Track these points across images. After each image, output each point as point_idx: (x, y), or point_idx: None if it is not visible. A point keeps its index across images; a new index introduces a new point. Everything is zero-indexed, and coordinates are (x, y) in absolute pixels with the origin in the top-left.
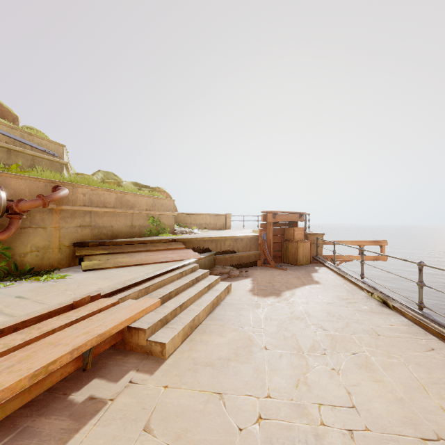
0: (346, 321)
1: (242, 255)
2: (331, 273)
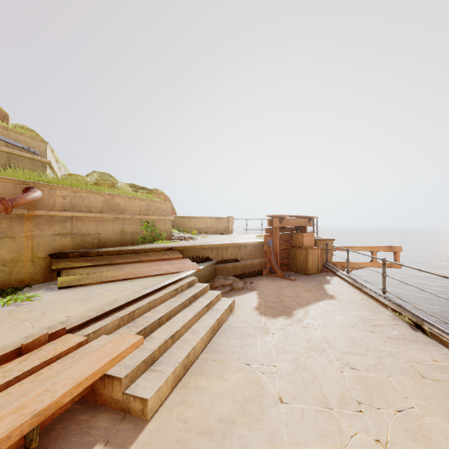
0: (377, 354)
1: (246, 264)
2: (345, 285)
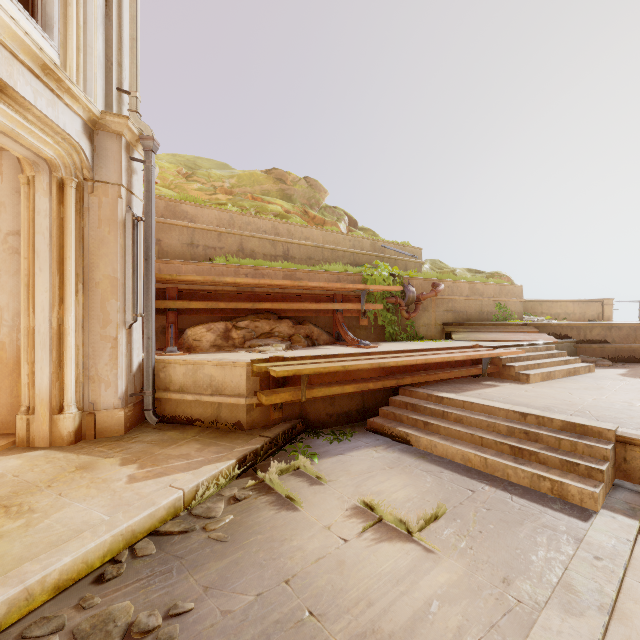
0: None
1: (619, 347)
2: None
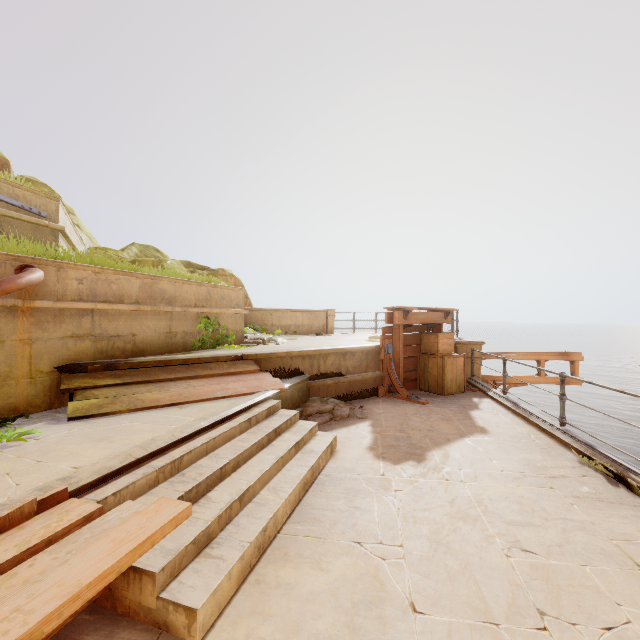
0: (561, 526)
1: (353, 379)
2: (502, 411)
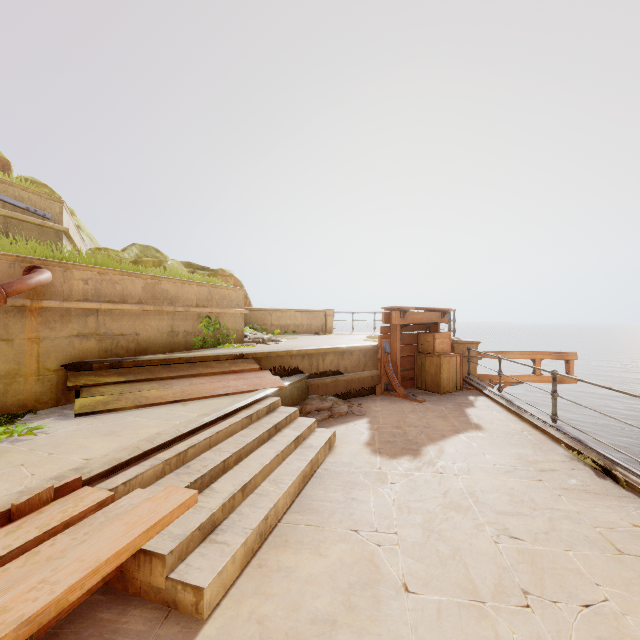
0: (548, 515)
1: (352, 378)
2: (496, 408)
